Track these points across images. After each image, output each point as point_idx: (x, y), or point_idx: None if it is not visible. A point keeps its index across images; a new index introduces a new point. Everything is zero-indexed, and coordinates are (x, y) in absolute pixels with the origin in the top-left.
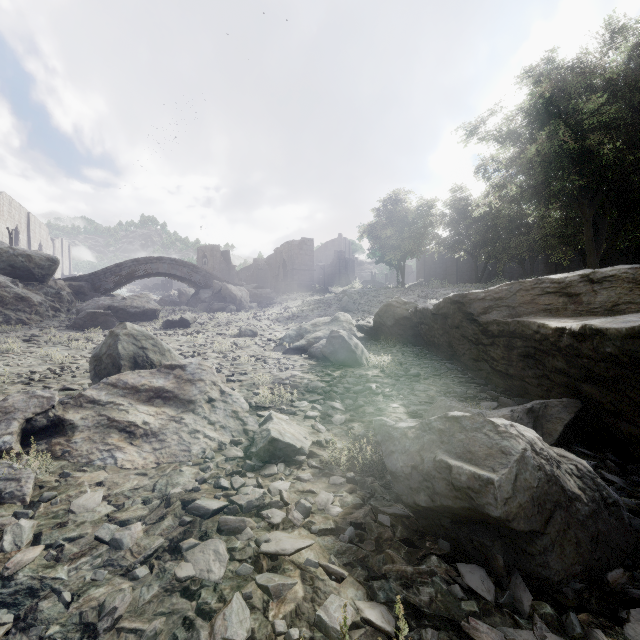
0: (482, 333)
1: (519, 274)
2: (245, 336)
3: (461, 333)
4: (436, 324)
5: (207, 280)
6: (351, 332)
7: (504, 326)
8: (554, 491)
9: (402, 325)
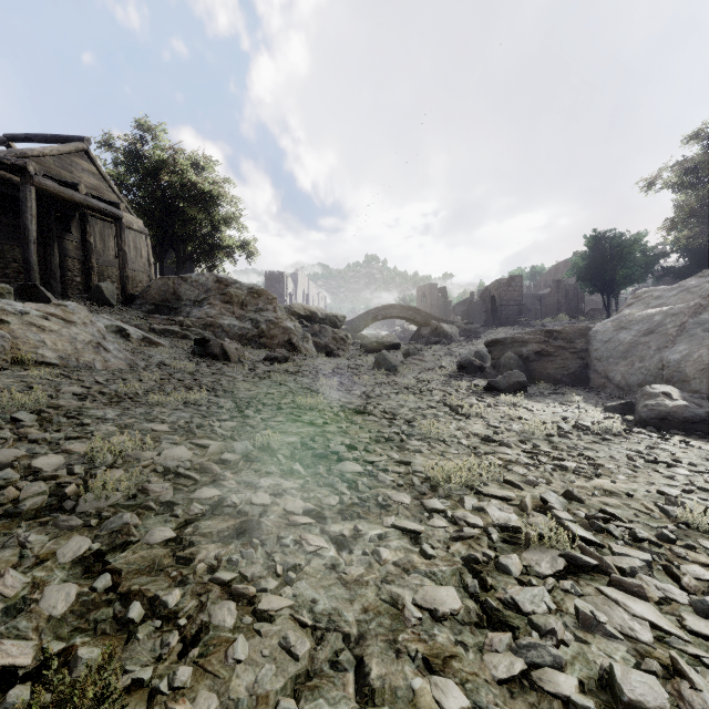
0: None
1: None
2: (446, 356)
3: None
4: None
5: (426, 319)
6: None
7: None
8: (471, 364)
9: None
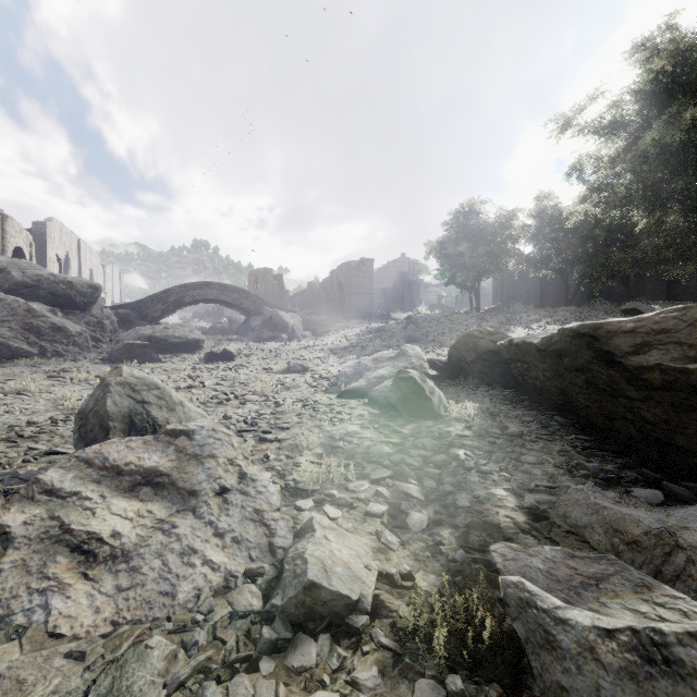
0: (628, 382)
1: (619, 295)
2: (294, 372)
3: (586, 378)
4: (542, 363)
5: (258, 306)
6: (422, 370)
7: (677, 375)
8: None
9: (486, 361)
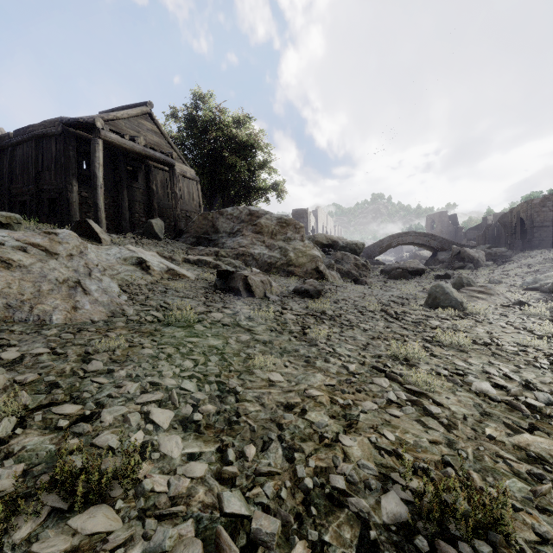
0: None
1: None
2: (493, 283)
3: None
4: None
5: (443, 245)
6: None
7: None
8: None
9: None
